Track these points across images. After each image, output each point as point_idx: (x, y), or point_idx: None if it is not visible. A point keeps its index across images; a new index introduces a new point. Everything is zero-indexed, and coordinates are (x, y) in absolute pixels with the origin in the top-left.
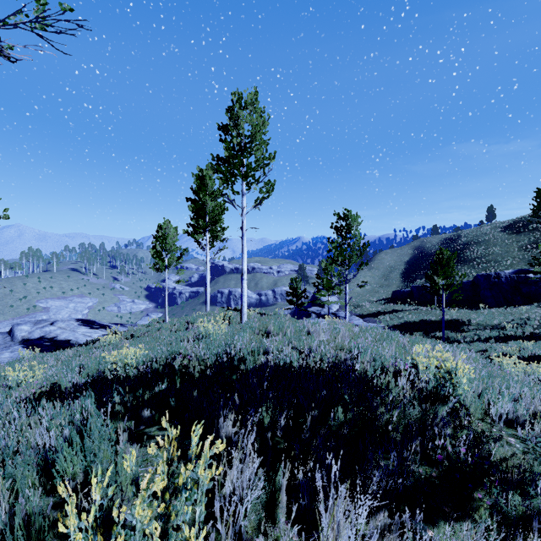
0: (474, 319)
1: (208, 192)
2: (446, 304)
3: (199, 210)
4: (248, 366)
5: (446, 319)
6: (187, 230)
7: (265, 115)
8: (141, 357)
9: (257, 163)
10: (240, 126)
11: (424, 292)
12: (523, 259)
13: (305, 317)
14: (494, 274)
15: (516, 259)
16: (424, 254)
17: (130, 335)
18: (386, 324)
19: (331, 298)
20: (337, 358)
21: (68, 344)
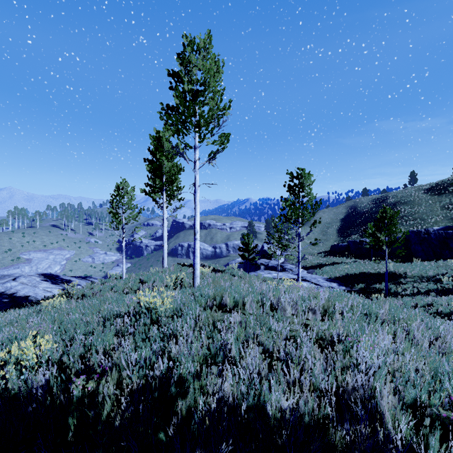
0: (410, 272)
1: (165, 153)
2: (380, 257)
3: (156, 169)
4: (191, 400)
5: (384, 272)
6: (144, 189)
7: (219, 61)
8: (48, 353)
9: (211, 114)
10: (192, 72)
11: (360, 246)
12: (446, 217)
13: (255, 268)
14: (424, 230)
15: (440, 217)
16: (357, 213)
17: (81, 295)
18: (329, 276)
19: (277, 251)
20: (340, 385)
21: (26, 300)
